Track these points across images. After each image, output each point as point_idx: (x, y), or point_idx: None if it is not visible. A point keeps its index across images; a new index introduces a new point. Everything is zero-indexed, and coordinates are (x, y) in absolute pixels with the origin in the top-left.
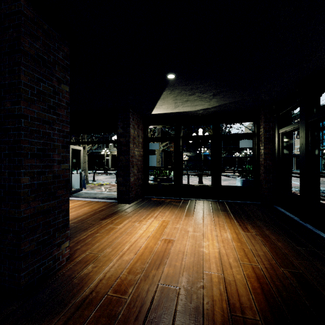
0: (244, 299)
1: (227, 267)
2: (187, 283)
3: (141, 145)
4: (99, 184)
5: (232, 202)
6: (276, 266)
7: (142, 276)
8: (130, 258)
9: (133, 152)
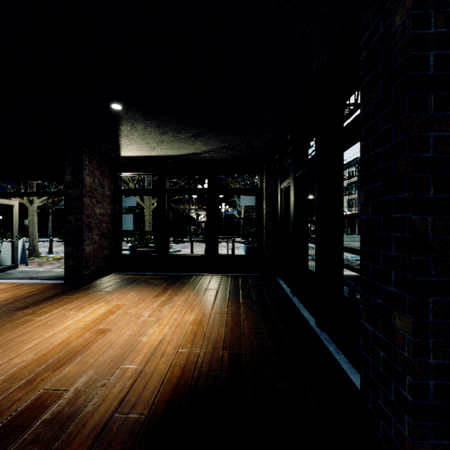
0: (147, 393)
1: (156, 357)
2: (84, 383)
3: (108, 200)
4: (56, 258)
5: (230, 276)
6: (219, 349)
7: (23, 382)
8: (24, 360)
9: (90, 210)
